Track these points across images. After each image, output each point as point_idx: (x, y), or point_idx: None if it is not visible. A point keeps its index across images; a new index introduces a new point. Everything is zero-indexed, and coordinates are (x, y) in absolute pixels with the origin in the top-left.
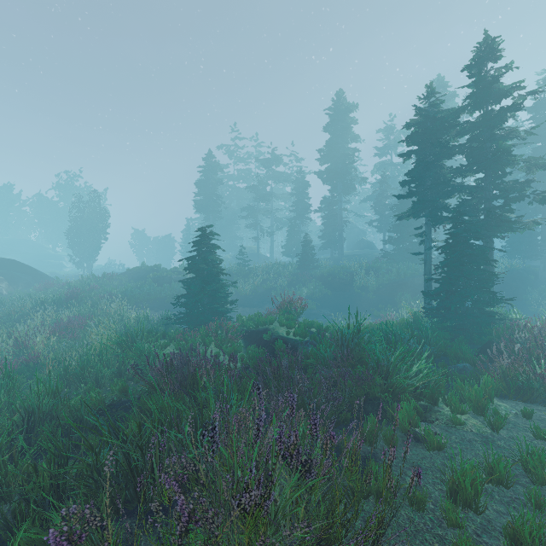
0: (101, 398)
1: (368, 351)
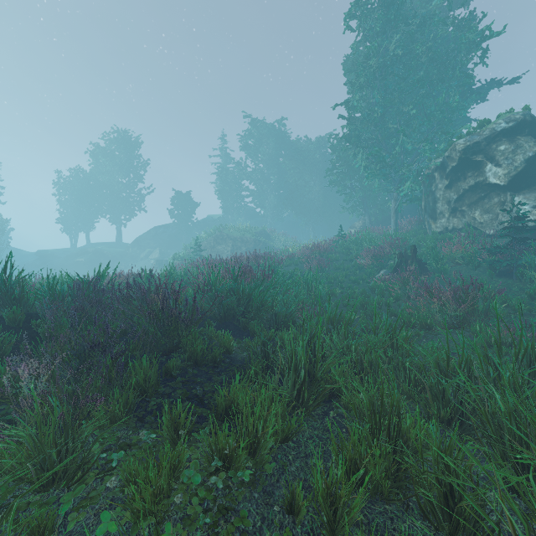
0: (229, 399)
1: (24, 294)
